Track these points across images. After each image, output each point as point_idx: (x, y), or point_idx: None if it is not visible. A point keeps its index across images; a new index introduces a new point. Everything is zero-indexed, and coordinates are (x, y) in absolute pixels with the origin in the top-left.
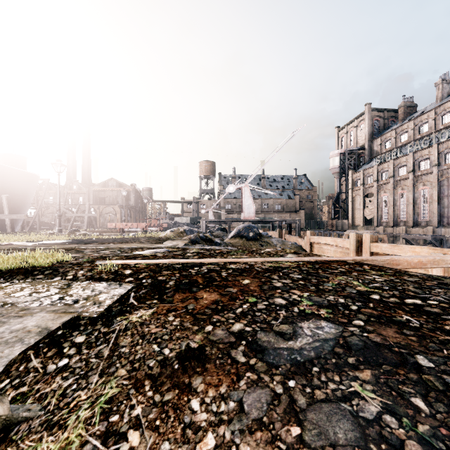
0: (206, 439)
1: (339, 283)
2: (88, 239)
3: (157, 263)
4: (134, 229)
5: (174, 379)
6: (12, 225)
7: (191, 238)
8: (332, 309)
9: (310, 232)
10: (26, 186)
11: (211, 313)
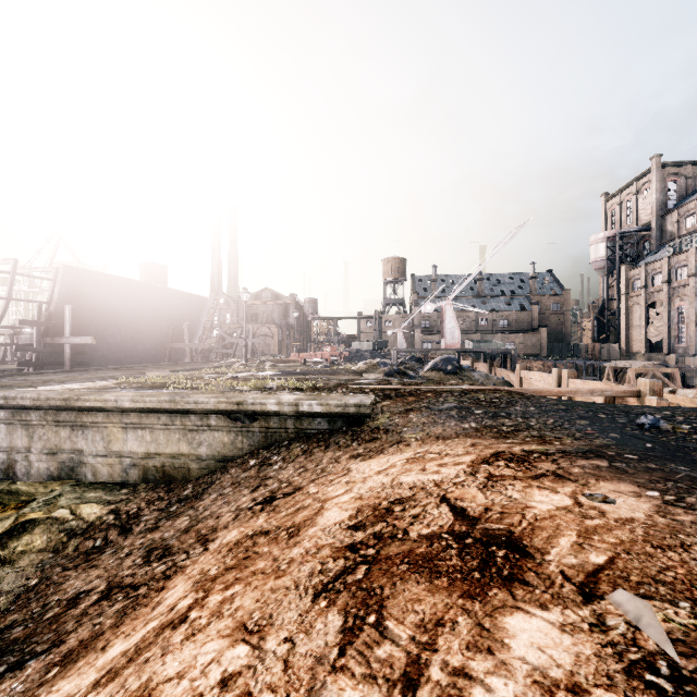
0: (414, 419)
1: (474, 396)
2: (293, 371)
3: (378, 387)
4: (316, 360)
5: (404, 413)
6: (191, 354)
7: (385, 371)
8: (460, 401)
9: (520, 365)
10: (199, 311)
11: (413, 402)
